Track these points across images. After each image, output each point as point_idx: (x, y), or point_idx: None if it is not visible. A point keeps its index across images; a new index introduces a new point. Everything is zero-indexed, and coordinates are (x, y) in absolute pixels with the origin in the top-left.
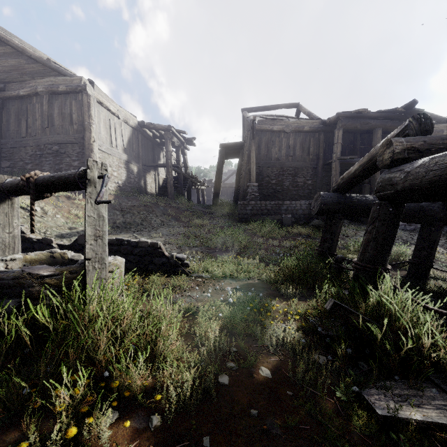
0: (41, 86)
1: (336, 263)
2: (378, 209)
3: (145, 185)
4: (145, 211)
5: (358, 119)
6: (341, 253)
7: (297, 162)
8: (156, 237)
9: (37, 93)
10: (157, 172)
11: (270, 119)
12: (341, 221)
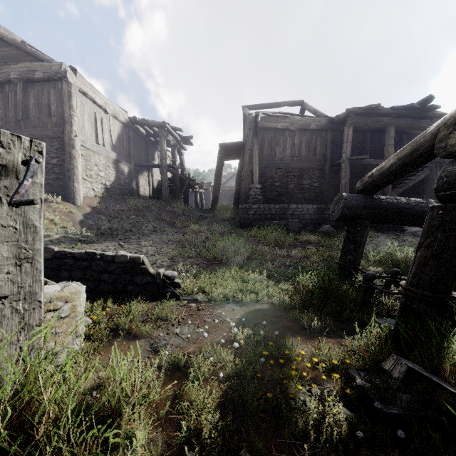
0: (14, 73)
1: (365, 282)
2: (440, 214)
3: (137, 187)
4: (135, 216)
5: (369, 116)
6: (361, 265)
7: (302, 163)
8: (145, 245)
9: (10, 81)
10: (151, 173)
11: (274, 116)
12: (367, 228)
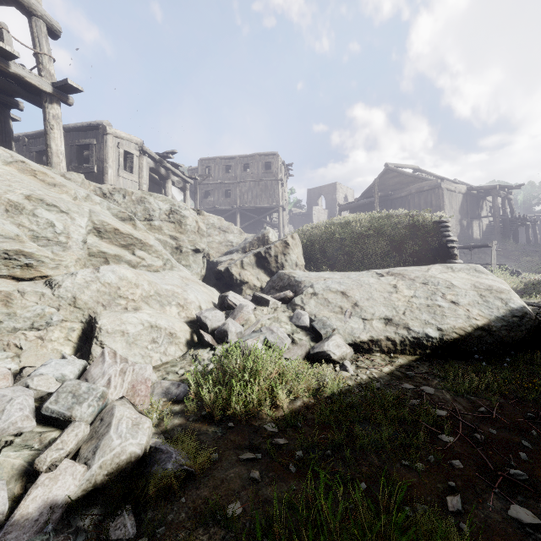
0: (413, 190)
1: None
2: None
3: (471, 233)
4: (479, 253)
5: None
6: None
7: None
8: None
9: (411, 194)
10: (480, 221)
11: None
12: None
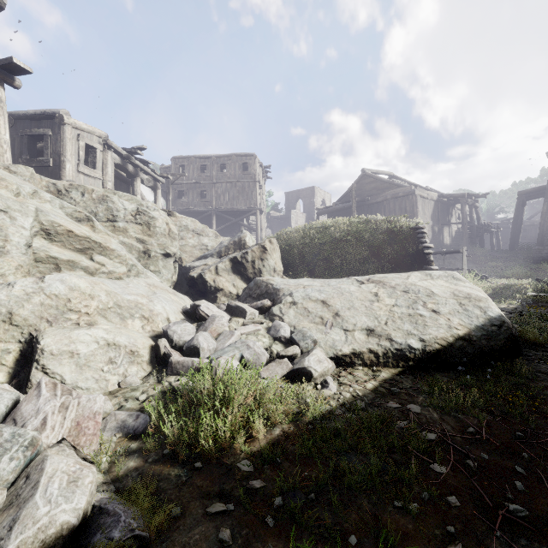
0: (389, 196)
1: None
2: None
3: (442, 239)
4: (450, 258)
5: None
6: None
7: None
8: None
9: (386, 199)
10: (450, 227)
11: None
12: None
